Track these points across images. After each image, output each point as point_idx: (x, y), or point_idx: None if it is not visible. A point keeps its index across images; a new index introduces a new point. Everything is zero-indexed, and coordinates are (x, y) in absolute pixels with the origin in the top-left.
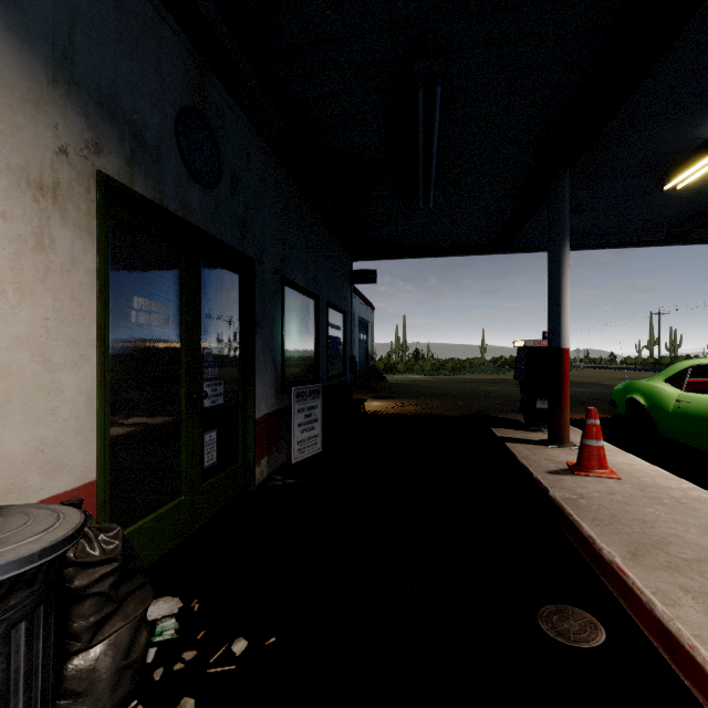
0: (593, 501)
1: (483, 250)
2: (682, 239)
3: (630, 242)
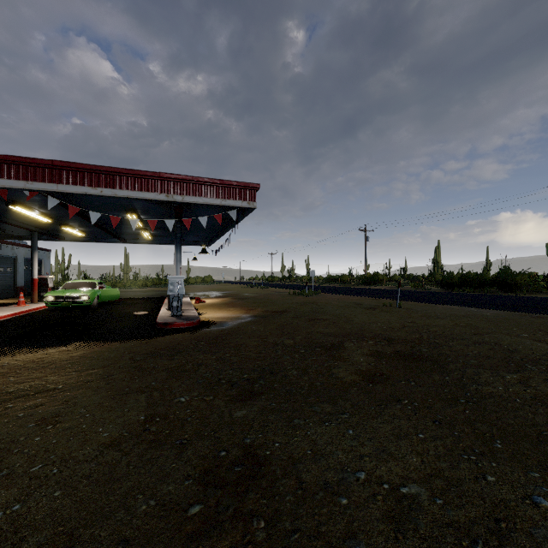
0: (2, 308)
1: (55, 240)
2: (126, 242)
3: (110, 242)
